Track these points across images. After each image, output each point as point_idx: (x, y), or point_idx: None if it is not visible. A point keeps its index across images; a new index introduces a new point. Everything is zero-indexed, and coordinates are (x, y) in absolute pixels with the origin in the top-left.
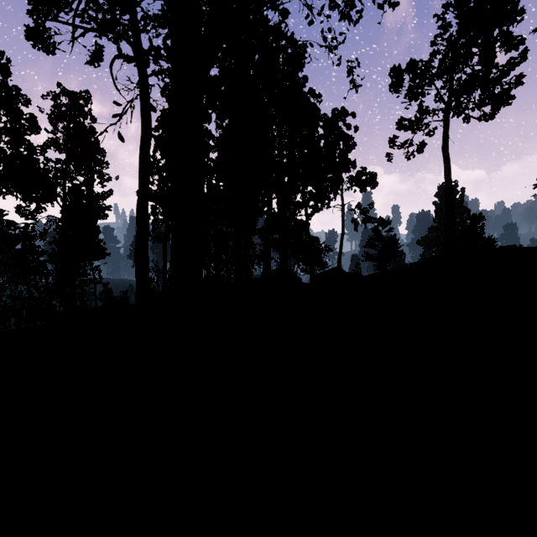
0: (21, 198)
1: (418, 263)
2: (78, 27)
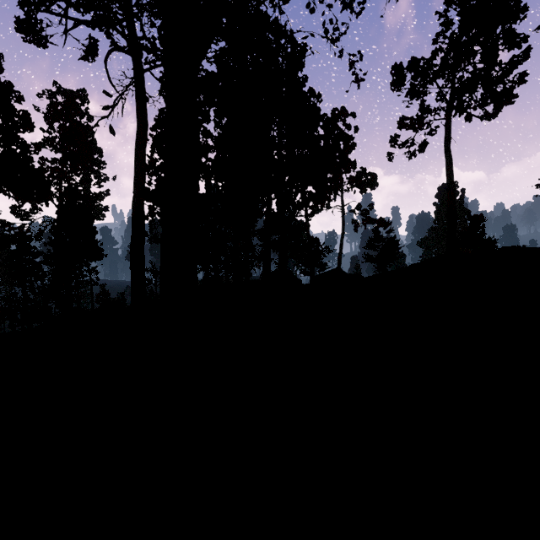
0: (13, 197)
1: (420, 263)
2: (70, 18)
